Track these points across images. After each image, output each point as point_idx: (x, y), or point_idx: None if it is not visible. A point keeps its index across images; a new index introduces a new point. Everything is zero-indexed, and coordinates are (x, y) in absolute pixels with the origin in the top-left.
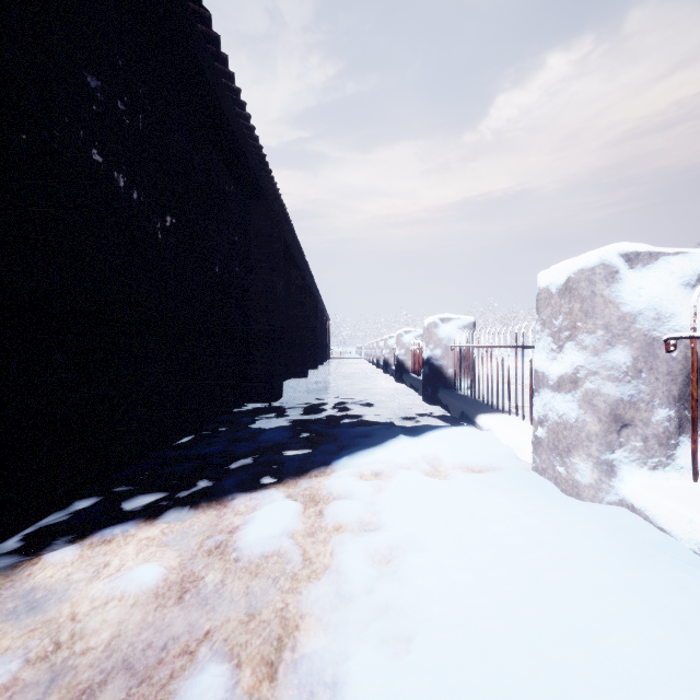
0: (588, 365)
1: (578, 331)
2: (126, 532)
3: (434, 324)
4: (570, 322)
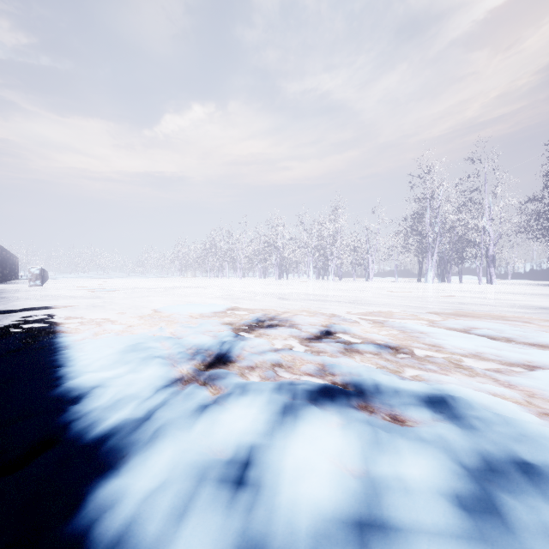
0: None
1: None
2: None
3: None
4: None
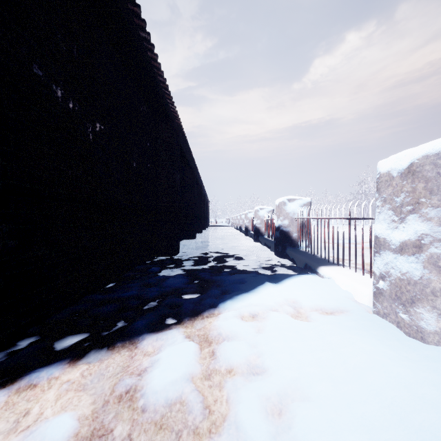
0: (434, 234)
1: (421, 206)
2: (51, 375)
3: (283, 203)
4: (413, 198)
